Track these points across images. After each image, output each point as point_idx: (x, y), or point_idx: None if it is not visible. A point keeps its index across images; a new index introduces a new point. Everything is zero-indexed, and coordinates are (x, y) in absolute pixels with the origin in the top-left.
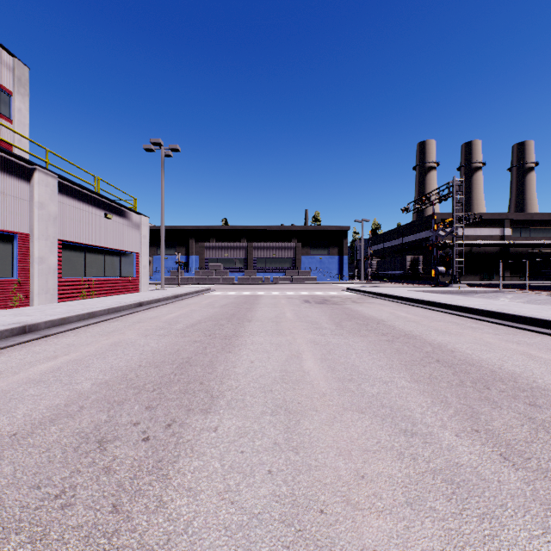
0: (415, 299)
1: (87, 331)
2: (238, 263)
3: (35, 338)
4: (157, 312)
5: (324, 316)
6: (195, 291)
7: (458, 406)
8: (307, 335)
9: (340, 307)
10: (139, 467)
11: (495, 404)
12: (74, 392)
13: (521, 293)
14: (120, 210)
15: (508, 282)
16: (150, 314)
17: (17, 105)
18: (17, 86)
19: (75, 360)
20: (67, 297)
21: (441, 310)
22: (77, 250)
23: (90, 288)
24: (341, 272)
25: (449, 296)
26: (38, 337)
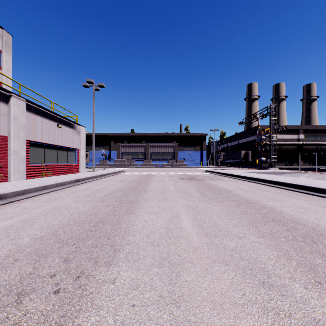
0: (249, 177)
1: (40, 198)
2: (140, 155)
3: (3, 203)
4: (87, 186)
5: (193, 188)
6: (113, 172)
7: (298, 259)
8: (183, 201)
9: (203, 182)
10: (43, 323)
11: (325, 256)
12: (15, 246)
13: (312, 173)
14: (67, 122)
15: (302, 167)
16: (83, 187)
17: (4, 58)
18: (4, 47)
19: (24, 219)
20: (33, 176)
21: (266, 184)
22: (39, 147)
23: (48, 170)
24: (202, 161)
25: (270, 175)
26: (5, 202)
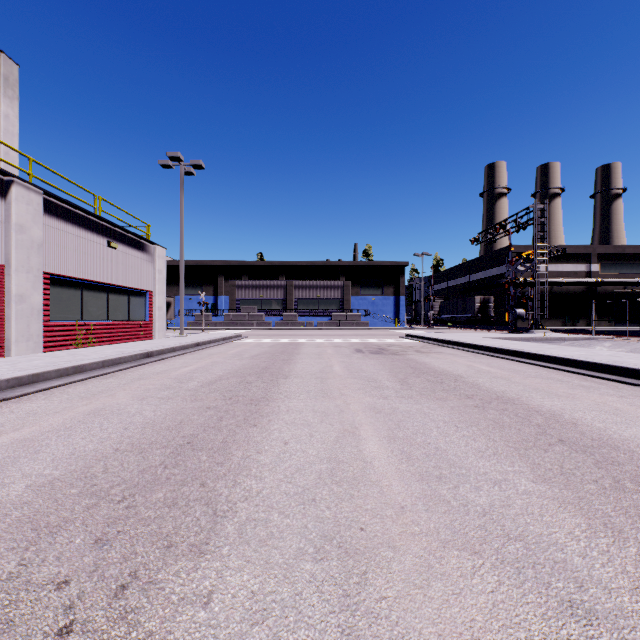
0: (495, 347)
1: (65, 391)
2: (275, 305)
3: None
4: (168, 365)
5: (383, 370)
6: (221, 338)
7: (639, 537)
8: (364, 398)
9: (402, 358)
10: None
11: None
12: None
13: (620, 340)
14: (129, 238)
15: (596, 328)
16: (158, 368)
17: (4, 110)
18: (4, 87)
19: (24, 439)
20: (57, 345)
21: (532, 362)
22: (72, 287)
23: (89, 335)
24: (397, 316)
25: (536, 344)
26: None
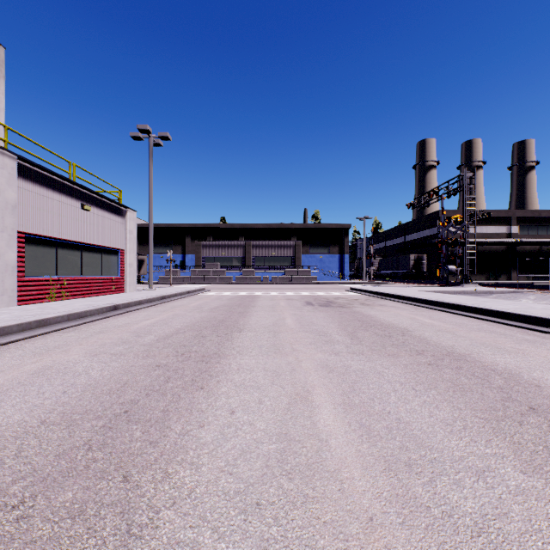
0: (434, 301)
1: (22, 346)
2: (235, 262)
3: None
4: (131, 318)
5: (332, 323)
6: (185, 291)
7: None
8: (316, 354)
9: (349, 311)
10: None
11: None
12: None
13: (542, 293)
14: (102, 201)
15: (516, 282)
16: (121, 321)
17: None
18: None
19: None
20: (32, 299)
21: (471, 315)
22: (47, 245)
23: (63, 289)
24: (342, 271)
25: (471, 298)
26: None
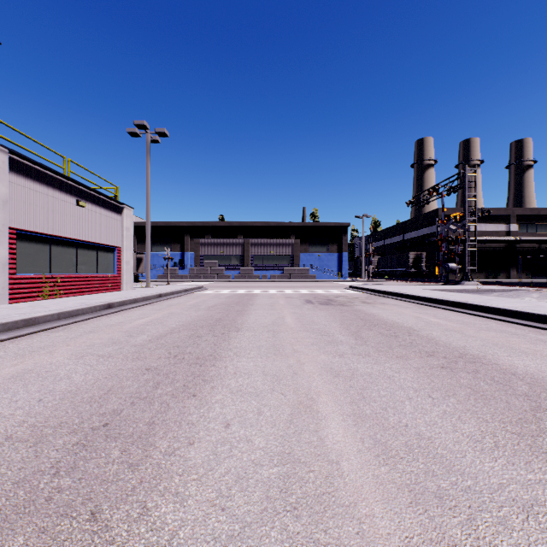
0: (437, 299)
1: (5, 347)
2: (234, 260)
3: None
4: (125, 317)
5: (334, 322)
6: (183, 289)
7: None
8: (318, 355)
9: (350, 309)
10: None
11: None
12: None
13: (545, 291)
14: (97, 198)
15: (515, 280)
16: (114, 319)
17: None
18: None
19: None
20: (24, 297)
21: (477, 313)
22: (40, 242)
23: (57, 287)
24: (340, 270)
25: (474, 296)
26: None
